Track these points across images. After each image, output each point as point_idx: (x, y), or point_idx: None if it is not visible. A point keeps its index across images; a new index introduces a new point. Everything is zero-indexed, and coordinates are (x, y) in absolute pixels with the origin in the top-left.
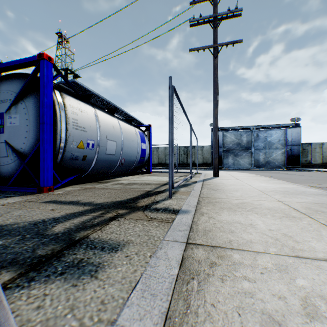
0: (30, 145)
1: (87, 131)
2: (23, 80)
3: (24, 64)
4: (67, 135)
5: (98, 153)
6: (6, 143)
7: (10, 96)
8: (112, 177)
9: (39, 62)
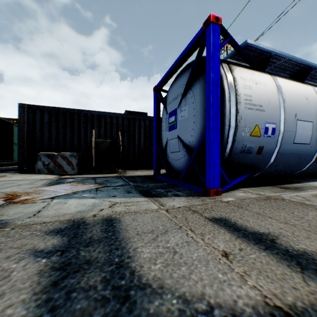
0: (197, 138)
1: (264, 109)
2: (191, 68)
3: (191, 48)
4: (237, 119)
5: (281, 141)
6: (178, 138)
7: (181, 90)
8: (298, 179)
9: (204, 33)
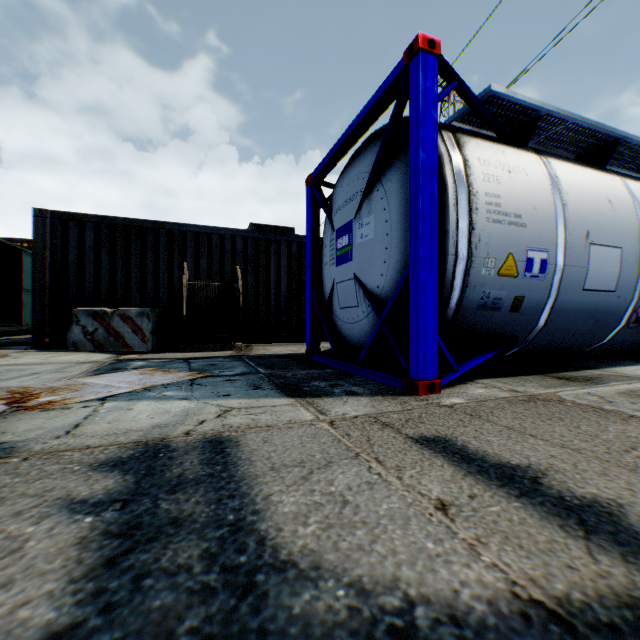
0: (392, 279)
1: (526, 223)
2: (380, 140)
3: (380, 100)
4: (472, 242)
5: (558, 287)
6: (355, 280)
7: (361, 183)
8: (593, 361)
9: (406, 71)
